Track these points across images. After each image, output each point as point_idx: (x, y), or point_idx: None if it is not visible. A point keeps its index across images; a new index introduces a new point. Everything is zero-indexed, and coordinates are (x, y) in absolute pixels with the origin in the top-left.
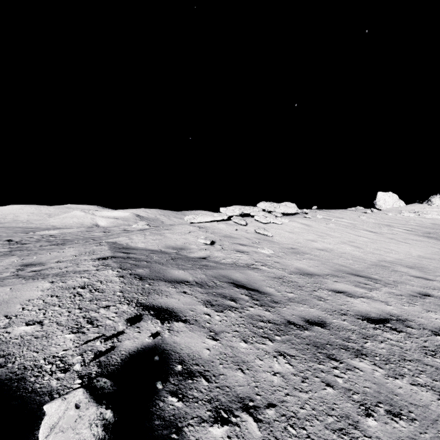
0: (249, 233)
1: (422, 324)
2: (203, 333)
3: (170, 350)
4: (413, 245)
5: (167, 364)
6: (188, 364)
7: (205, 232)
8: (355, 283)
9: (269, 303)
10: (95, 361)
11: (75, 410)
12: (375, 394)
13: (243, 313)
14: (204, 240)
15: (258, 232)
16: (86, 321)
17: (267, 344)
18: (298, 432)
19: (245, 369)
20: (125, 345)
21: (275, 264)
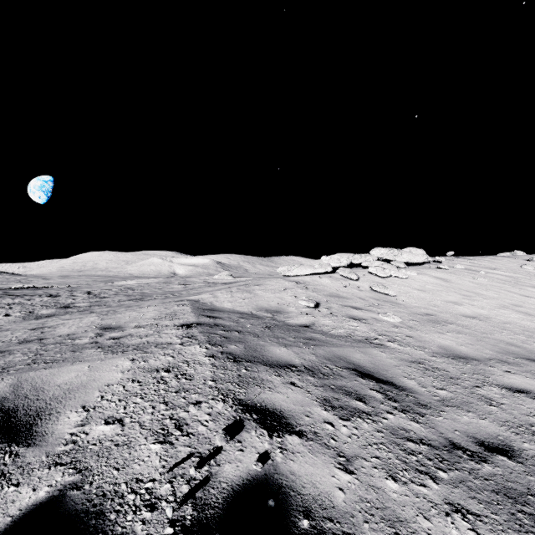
0: (363, 291)
1: None
2: (328, 458)
3: (288, 488)
4: None
5: (286, 513)
6: (316, 517)
7: (304, 290)
8: None
9: (414, 407)
10: (189, 496)
11: None
12: None
13: (379, 423)
14: (306, 303)
15: (375, 289)
16: (173, 424)
17: (429, 487)
18: None
19: None
20: (226, 472)
21: (407, 339)
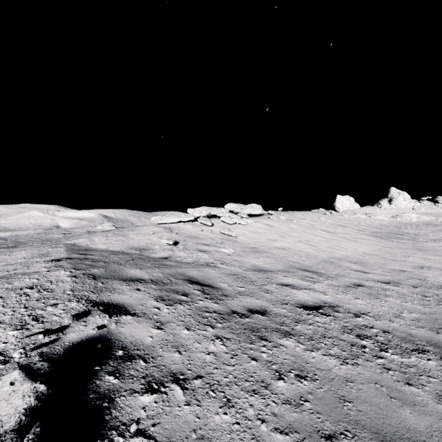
0: (215, 233)
1: (348, 309)
2: (149, 324)
3: (114, 339)
4: (361, 243)
5: (109, 350)
6: (129, 350)
7: (170, 233)
8: (302, 277)
9: (219, 296)
10: (38, 352)
11: (10, 386)
12: (291, 364)
13: (191, 305)
14: (167, 241)
15: (222, 232)
16: (31, 318)
17: (208, 330)
18: (217, 395)
19: (182, 351)
20: (69, 337)
21: (233, 262)
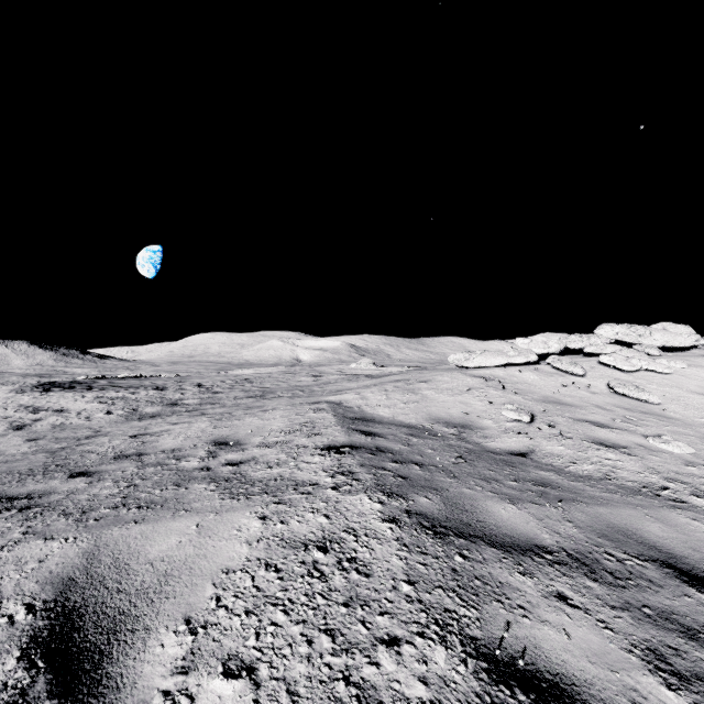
0: (598, 394)
1: None
2: None
3: None
4: None
5: None
6: None
7: (500, 391)
8: None
9: None
10: None
11: None
12: None
13: None
14: (516, 415)
15: (621, 392)
16: (354, 701)
17: None
18: None
19: None
20: None
21: None
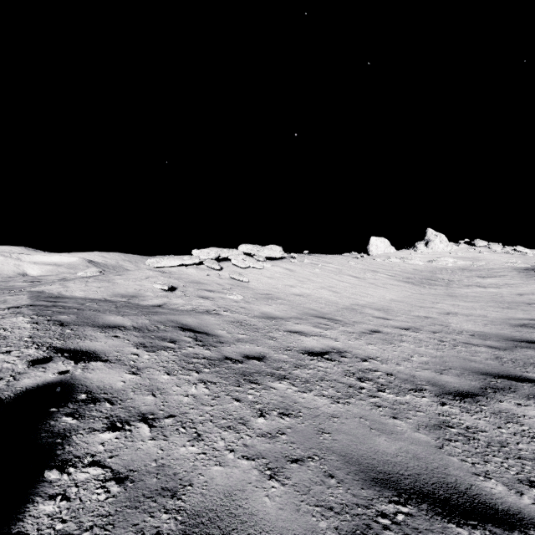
0: (223, 278)
1: (357, 354)
2: (123, 370)
3: (78, 384)
4: (390, 290)
5: (70, 394)
6: (94, 394)
7: (167, 278)
8: (315, 324)
9: (214, 343)
10: None
11: None
12: (277, 404)
13: (178, 352)
14: (161, 286)
15: (232, 277)
16: None
17: (192, 375)
18: (188, 431)
19: (157, 394)
20: (23, 383)
21: (240, 309)
